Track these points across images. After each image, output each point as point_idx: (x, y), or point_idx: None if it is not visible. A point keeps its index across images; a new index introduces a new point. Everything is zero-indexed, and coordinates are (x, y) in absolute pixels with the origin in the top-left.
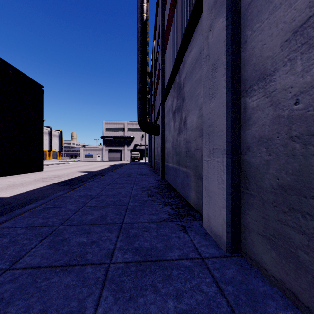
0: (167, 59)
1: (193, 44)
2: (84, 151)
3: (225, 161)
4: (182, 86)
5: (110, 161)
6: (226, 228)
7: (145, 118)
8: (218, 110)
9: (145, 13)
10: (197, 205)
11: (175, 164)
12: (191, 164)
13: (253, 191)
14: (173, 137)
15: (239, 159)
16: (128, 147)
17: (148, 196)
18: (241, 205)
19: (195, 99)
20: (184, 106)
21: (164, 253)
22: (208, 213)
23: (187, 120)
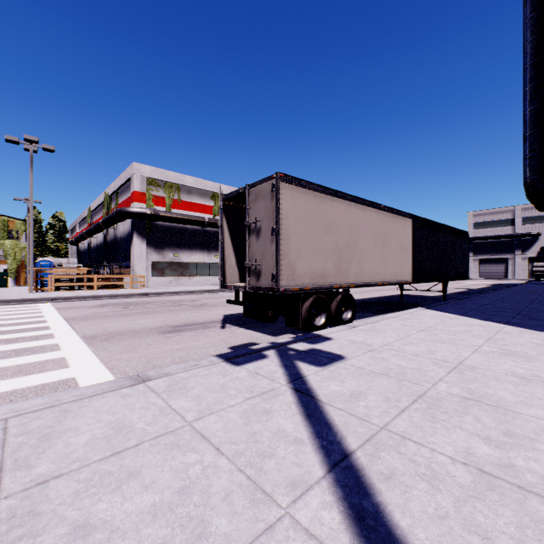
0: None
1: None
2: None
3: None
4: None
5: (482, 279)
6: None
7: None
8: None
9: None
10: None
11: None
12: None
13: None
14: None
15: None
16: (523, 254)
17: None
18: None
19: None
20: None
21: None
22: None
23: None
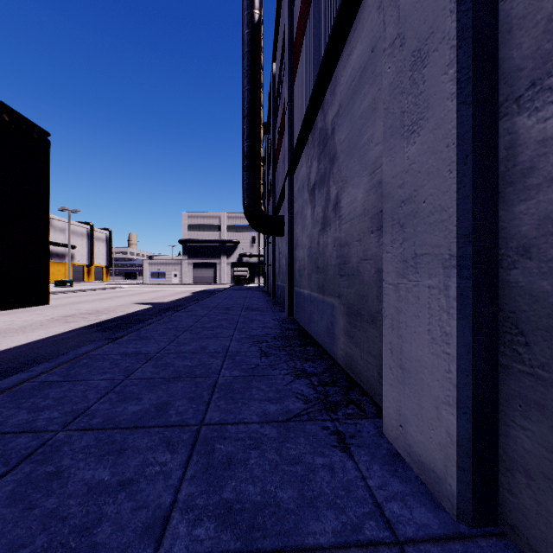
0: (298, 89)
1: (354, 38)
2: (149, 267)
3: (456, 286)
4: (331, 133)
5: (195, 284)
6: (459, 459)
7: (257, 204)
8: (430, 160)
9: (257, 8)
10: (366, 379)
11: (316, 291)
12: (351, 291)
13: (547, 368)
14: (312, 238)
15: (493, 281)
16: (227, 260)
17: (262, 355)
18: (497, 400)
19: (359, 154)
20: (335, 173)
21: (298, 524)
22: (400, 407)
23: (342, 201)
